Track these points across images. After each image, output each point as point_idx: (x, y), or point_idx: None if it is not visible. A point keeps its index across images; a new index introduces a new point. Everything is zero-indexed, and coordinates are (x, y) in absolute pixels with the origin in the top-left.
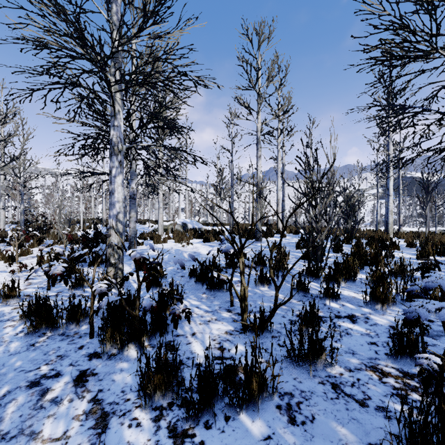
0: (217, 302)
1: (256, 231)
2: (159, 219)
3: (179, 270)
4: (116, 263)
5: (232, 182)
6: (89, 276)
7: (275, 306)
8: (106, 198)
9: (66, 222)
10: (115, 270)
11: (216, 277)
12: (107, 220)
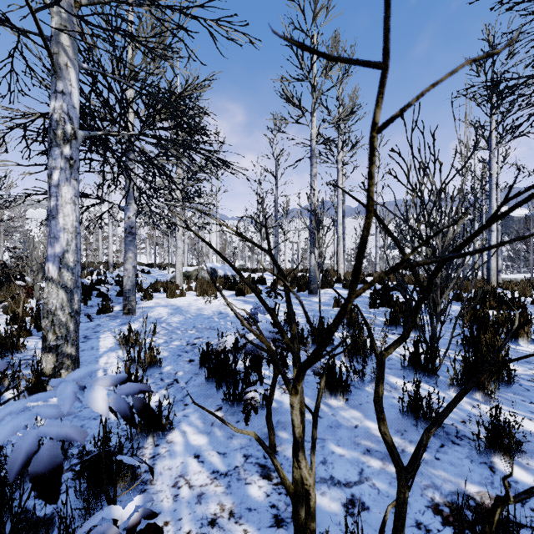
0: (241, 436)
1: (310, 280)
2: (177, 263)
3: (189, 348)
4: (59, 345)
5: (277, 215)
6: (36, 359)
7: (400, 532)
8: (121, 237)
9: (39, 268)
10: (58, 359)
11: (242, 379)
12: (117, 264)
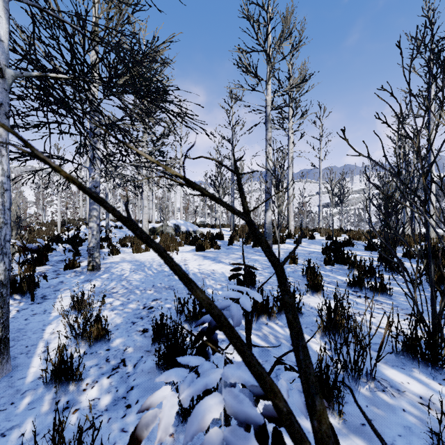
0: None
1: (265, 236)
2: (143, 220)
3: (145, 312)
4: None
5: (233, 177)
6: None
7: None
8: None
9: (13, 226)
10: None
11: None
12: None
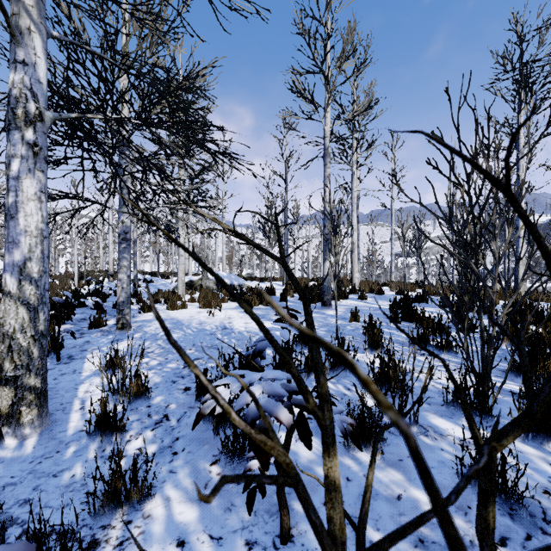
0: (244, 507)
1: (324, 291)
2: (179, 272)
3: (186, 372)
4: (19, 376)
5: (286, 220)
6: None
7: None
8: None
9: None
10: (17, 394)
11: None
12: None
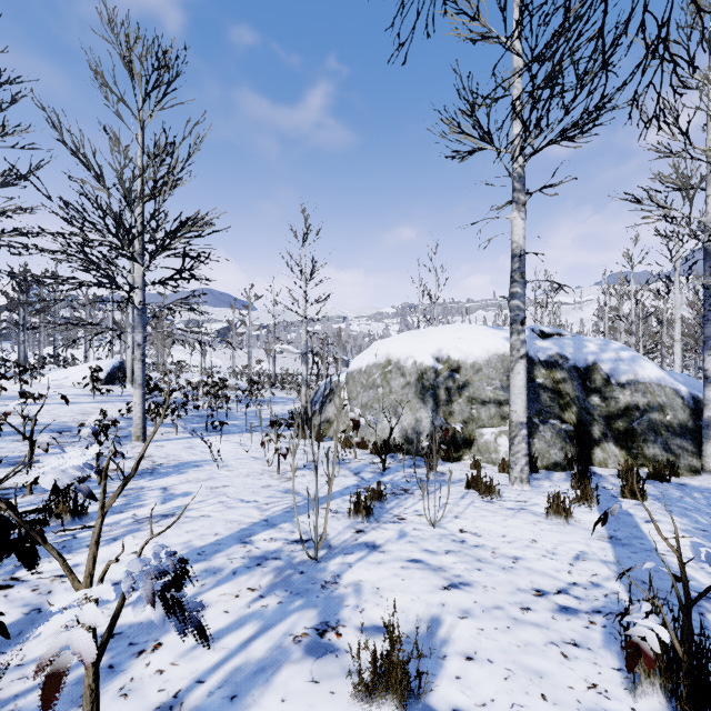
0: None
1: None
2: None
3: None
4: None
5: None
6: None
7: None
8: None
9: None
10: None
11: None
12: None
